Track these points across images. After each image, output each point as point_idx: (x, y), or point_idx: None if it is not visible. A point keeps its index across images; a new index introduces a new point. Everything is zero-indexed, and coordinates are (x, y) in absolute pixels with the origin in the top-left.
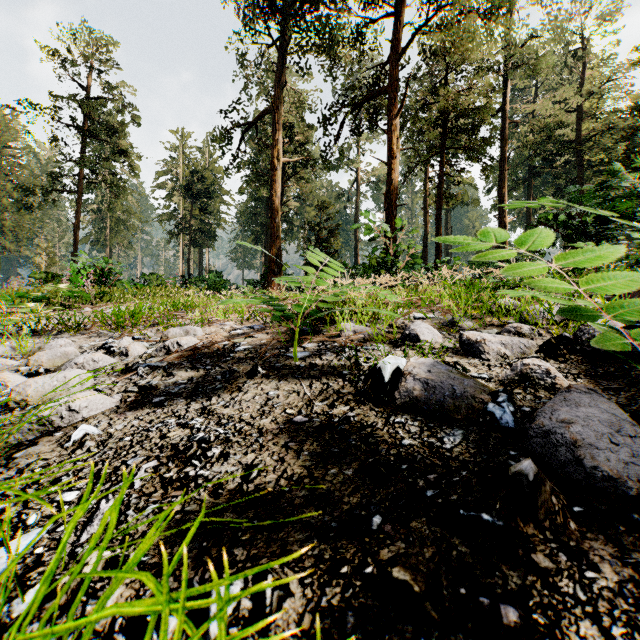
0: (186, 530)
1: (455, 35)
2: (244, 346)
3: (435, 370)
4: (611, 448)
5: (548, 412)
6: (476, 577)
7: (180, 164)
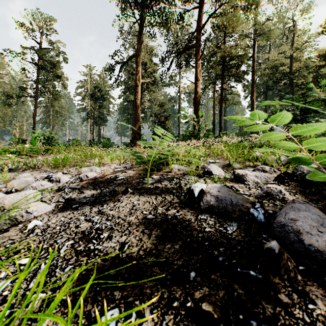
0: (88, 280)
1: (229, 18)
2: (121, 177)
3: (221, 190)
4: (318, 234)
5: (283, 214)
6: (248, 308)
7: (88, 83)
